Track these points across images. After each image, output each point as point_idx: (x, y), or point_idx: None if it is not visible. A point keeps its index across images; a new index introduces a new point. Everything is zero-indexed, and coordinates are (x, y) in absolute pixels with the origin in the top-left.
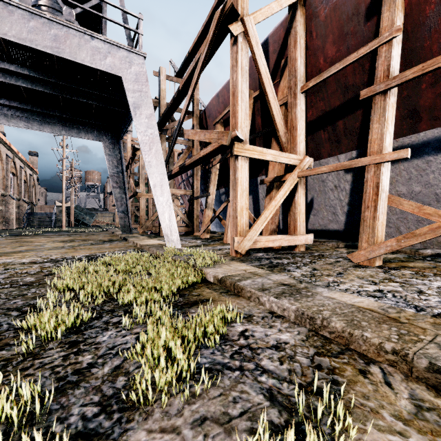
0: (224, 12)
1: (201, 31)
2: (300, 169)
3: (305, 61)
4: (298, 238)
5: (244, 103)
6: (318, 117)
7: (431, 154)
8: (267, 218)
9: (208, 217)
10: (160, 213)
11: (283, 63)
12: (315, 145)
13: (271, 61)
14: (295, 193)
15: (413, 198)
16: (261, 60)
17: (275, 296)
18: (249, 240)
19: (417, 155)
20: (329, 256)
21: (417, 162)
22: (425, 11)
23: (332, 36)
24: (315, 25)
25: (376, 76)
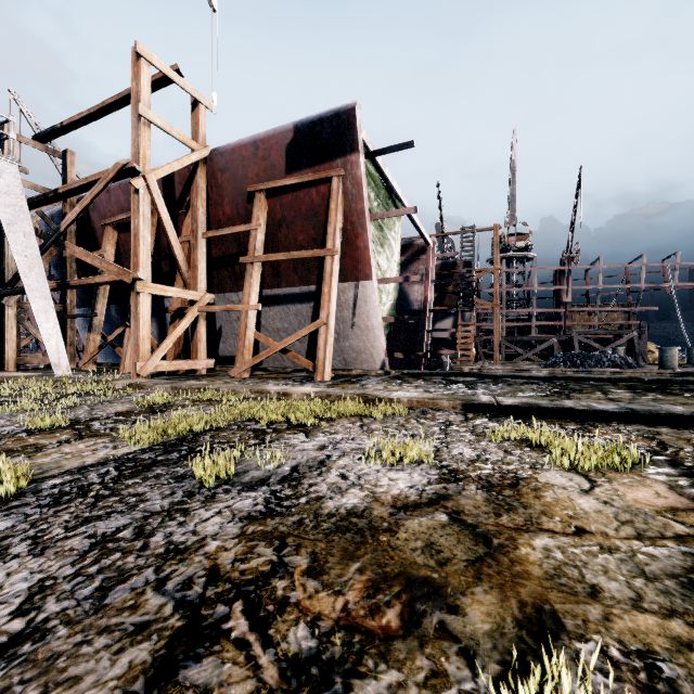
0: (127, 167)
1: (86, 114)
2: (201, 305)
3: (208, 207)
4: (199, 362)
5: (147, 246)
6: (221, 257)
7: (289, 303)
8: (169, 345)
9: (94, 343)
10: (45, 341)
11: (188, 201)
12: (220, 279)
13: (178, 191)
14: (197, 324)
15: (285, 332)
16: (163, 209)
17: (163, 384)
18: (151, 364)
19: (283, 302)
20: (221, 375)
21: (284, 307)
22: (277, 216)
23: (228, 200)
24: (215, 183)
25: (249, 250)
